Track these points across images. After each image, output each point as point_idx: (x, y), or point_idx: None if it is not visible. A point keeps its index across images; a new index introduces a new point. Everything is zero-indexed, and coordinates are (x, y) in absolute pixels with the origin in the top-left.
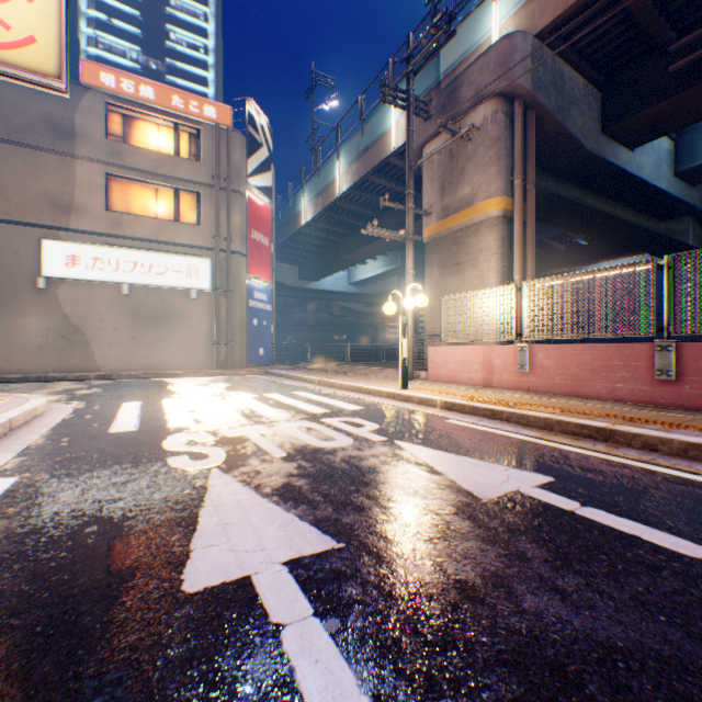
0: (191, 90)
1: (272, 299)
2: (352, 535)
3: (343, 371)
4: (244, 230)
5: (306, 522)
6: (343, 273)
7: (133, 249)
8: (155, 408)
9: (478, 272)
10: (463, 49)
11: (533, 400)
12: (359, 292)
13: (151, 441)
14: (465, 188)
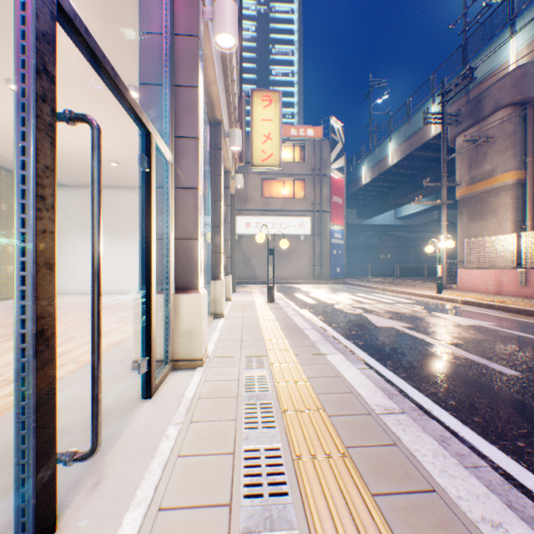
0: (283, 102)
1: (343, 237)
2: (416, 325)
3: (396, 283)
4: (328, 197)
5: (401, 322)
6: (390, 211)
7: (272, 216)
8: (311, 296)
9: (496, 220)
10: (486, 69)
11: (522, 302)
12: (403, 224)
13: (329, 306)
14: (486, 165)
